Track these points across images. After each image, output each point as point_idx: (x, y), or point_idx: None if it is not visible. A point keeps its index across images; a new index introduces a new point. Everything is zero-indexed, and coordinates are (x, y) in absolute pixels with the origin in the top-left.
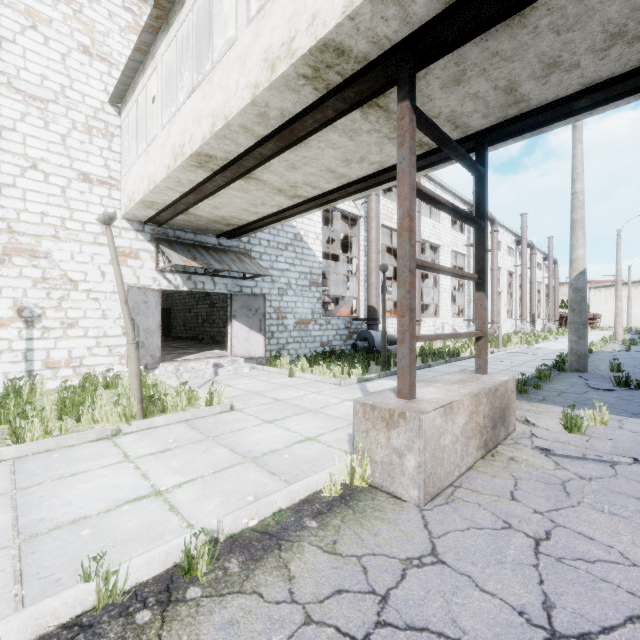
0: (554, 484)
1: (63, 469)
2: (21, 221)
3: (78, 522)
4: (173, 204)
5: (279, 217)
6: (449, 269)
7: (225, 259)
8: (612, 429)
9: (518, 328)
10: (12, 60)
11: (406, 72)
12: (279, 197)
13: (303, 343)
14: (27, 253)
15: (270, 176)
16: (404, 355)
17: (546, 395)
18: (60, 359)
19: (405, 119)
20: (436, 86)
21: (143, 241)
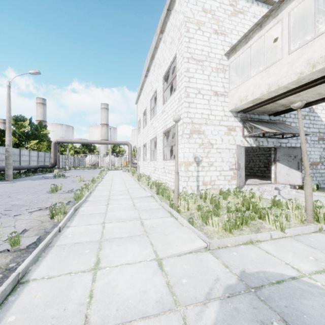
0: None
1: None
2: (195, 118)
3: None
4: (275, 97)
5: None
6: None
7: (281, 127)
8: None
9: None
10: (192, 46)
11: None
12: None
13: (314, 177)
14: (197, 132)
15: None
16: None
17: None
18: (207, 181)
19: None
20: None
21: (237, 122)
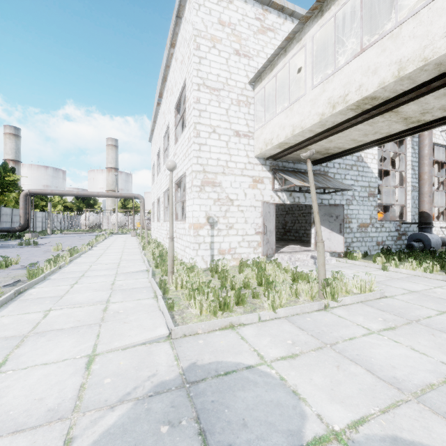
0: None
1: (334, 332)
2: (208, 165)
3: (435, 388)
4: (303, 142)
5: (377, 142)
6: None
7: (318, 179)
8: None
9: None
10: (205, 69)
11: None
12: (397, 125)
13: (363, 242)
14: (211, 184)
15: (411, 107)
16: None
17: None
18: (225, 248)
19: None
20: None
21: (265, 171)
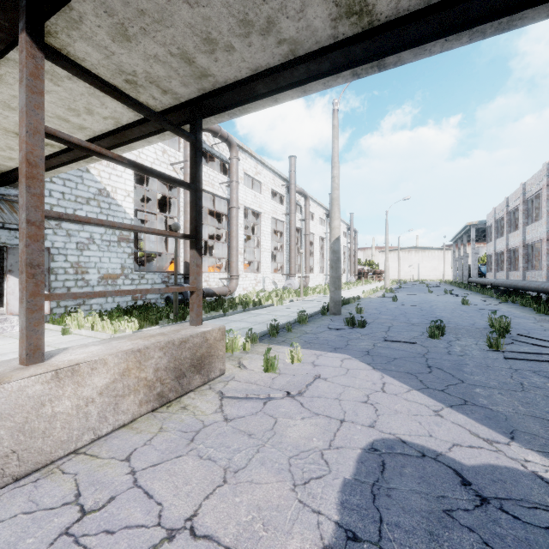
0: (191, 432)
1: None
2: None
3: None
4: None
5: (46, 166)
6: (124, 225)
7: None
8: (302, 365)
9: (327, 281)
10: None
11: (24, 0)
12: None
13: (110, 298)
14: None
15: None
16: (23, 316)
17: (290, 337)
18: None
19: (23, 52)
20: (106, 37)
21: None
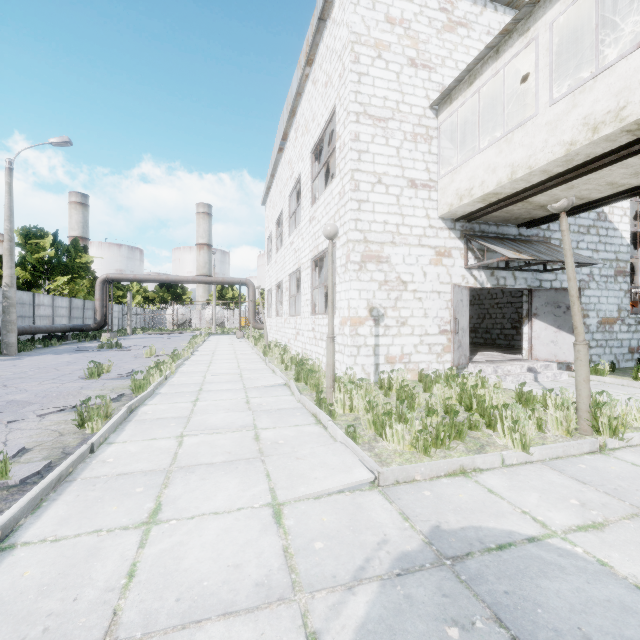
0: None
1: None
2: (371, 231)
3: None
4: (525, 191)
5: None
6: None
7: (540, 249)
8: None
9: None
10: (366, 91)
11: None
12: None
13: (607, 348)
14: (375, 259)
15: None
16: None
17: None
18: (395, 355)
19: None
20: None
21: (454, 239)
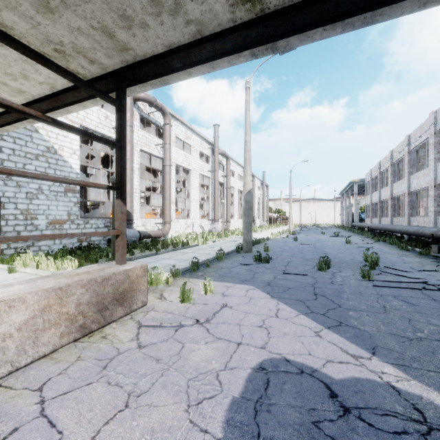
0: (105, 359)
1: None
2: None
3: None
4: None
5: None
6: (48, 177)
7: None
8: (214, 295)
9: None
10: None
11: None
12: None
13: (58, 240)
14: None
15: None
16: None
17: (207, 271)
18: None
19: None
20: (30, 7)
21: None
